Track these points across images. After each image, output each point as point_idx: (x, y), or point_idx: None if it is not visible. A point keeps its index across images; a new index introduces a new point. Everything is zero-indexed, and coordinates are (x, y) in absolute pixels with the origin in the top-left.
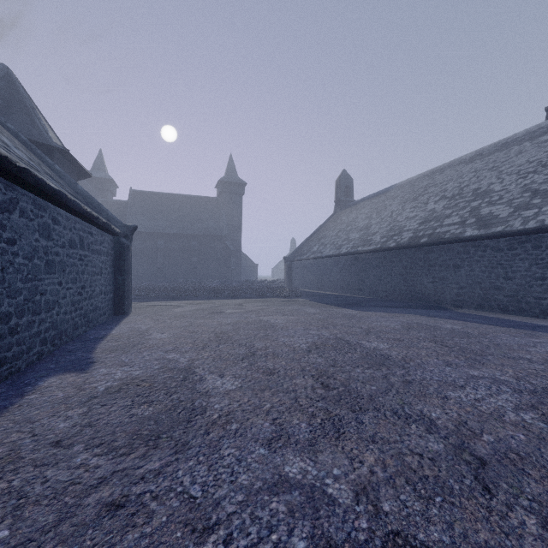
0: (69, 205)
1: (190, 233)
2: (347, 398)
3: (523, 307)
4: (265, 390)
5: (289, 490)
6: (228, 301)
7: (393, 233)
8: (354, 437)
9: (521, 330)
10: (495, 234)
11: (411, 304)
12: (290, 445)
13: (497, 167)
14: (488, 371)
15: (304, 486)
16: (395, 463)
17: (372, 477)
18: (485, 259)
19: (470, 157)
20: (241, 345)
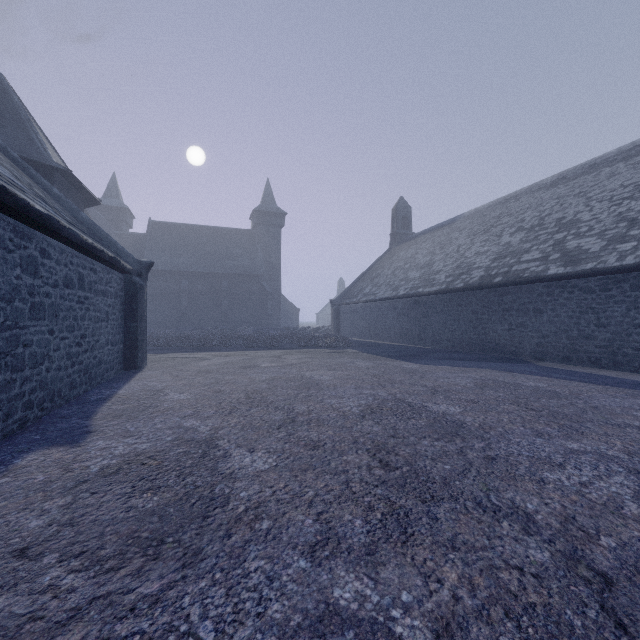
0: (63, 233)
1: (220, 272)
2: (414, 482)
3: (619, 360)
4: (306, 471)
5: (341, 629)
6: (263, 353)
7: (460, 271)
8: (428, 542)
9: (620, 388)
10: (585, 272)
11: (483, 356)
12: (341, 554)
13: (584, 192)
14: (590, 443)
15: (361, 622)
16: (486, 583)
17: (456, 606)
18: (572, 303)
19: (551, 182)
20: (277, 408)
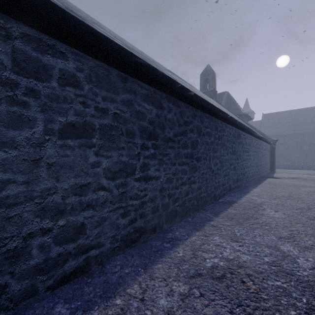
0: (265, 140)
1: (302, 132)
2: None
3: None
4: None
5: None
6: None
7: None
8: None
9: None
10: None
11: None
12: None
13: None
14: None
15: None
16: None
17: None
18: None
19: None
20: None
